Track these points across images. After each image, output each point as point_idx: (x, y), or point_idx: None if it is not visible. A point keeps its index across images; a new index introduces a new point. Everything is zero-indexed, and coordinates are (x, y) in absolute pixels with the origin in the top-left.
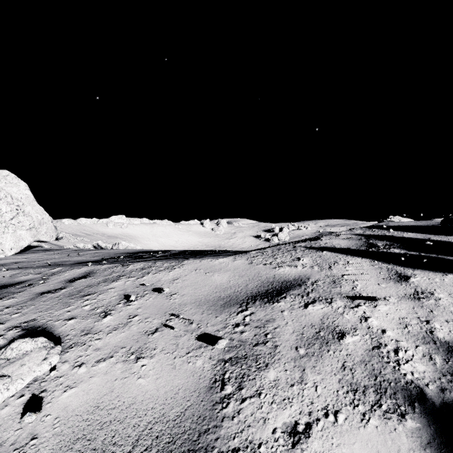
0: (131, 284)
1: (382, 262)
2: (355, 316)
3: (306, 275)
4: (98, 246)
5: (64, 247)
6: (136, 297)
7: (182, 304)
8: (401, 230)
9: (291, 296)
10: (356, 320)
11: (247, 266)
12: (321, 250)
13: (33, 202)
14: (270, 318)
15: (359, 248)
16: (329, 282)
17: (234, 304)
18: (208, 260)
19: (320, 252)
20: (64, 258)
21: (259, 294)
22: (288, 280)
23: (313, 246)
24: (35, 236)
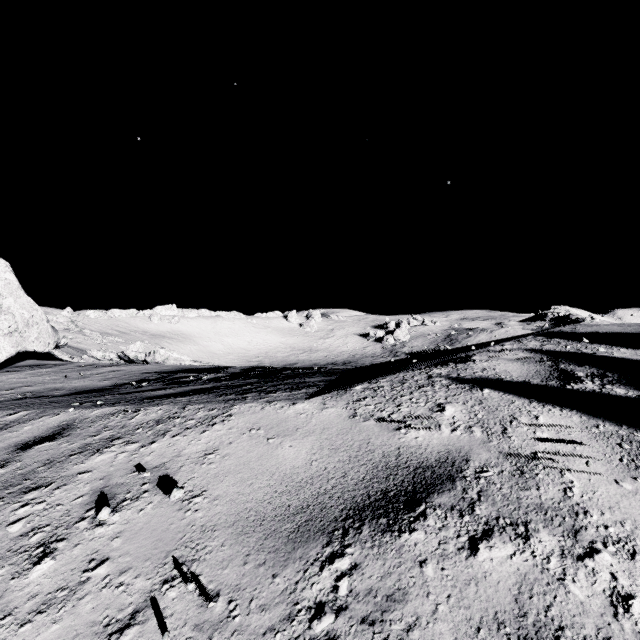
0: (124, 461)
1: (604, 419)
2: (596, 591)
3: (460, 451)
4: (125, 356)
5: (87, 351)
6: (123, 501)
7: (208, 528)
8: (605, 342)
9: (438, 511)
10: (602, 608)
11: (346, 423)
12: (479, 387)
13: (18, 292)
14: (396, 586)
15: (547, 381)
16: (511, 471)
17: (316, 534)
18: (276, 405)
19: (478, 391)
20: (56, 383)
21: (369, 502)
22: (426, 464)
23: (462, 376)
24: (19, 345)
